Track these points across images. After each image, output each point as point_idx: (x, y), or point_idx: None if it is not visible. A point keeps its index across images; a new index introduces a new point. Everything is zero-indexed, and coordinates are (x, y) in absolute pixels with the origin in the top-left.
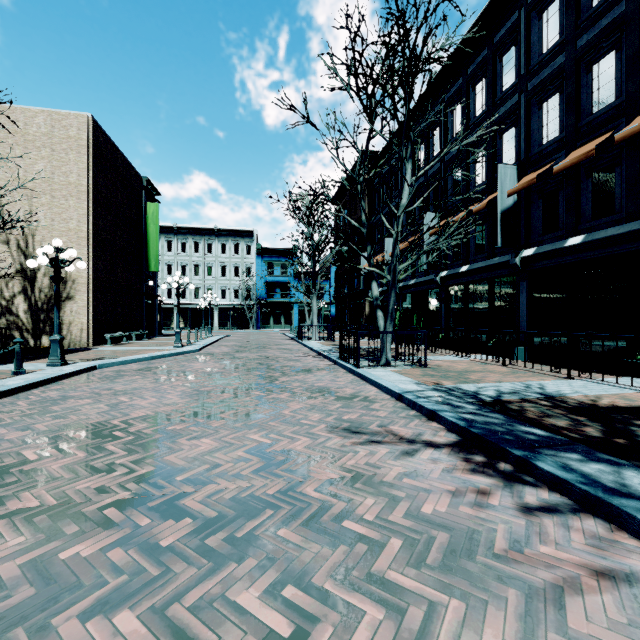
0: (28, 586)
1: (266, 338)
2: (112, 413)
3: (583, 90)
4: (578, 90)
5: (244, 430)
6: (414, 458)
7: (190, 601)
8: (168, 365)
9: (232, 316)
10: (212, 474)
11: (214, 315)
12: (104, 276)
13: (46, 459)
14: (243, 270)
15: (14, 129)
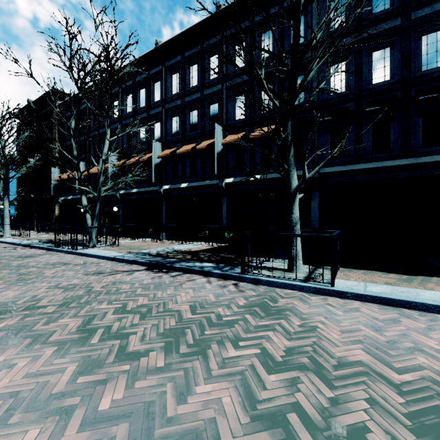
0: None
1: None
2: None
3: (187, 120)
4: (185, 119)
5: (29, 284)
6: (133, 275)
7: (83, 312)
8: None
9: None
10: (38, 297)
11: None
12: None
13: None
14: None
15: None
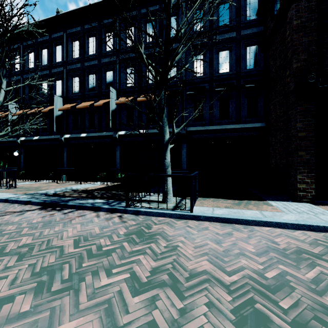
0: None
1: None
2: None
3: (86, 81)
4: (85, 80)
5: None
6: (24, 215)
7: None
8: None
9: None
10: None
11: None
12: None
13: None
14: None
15: None
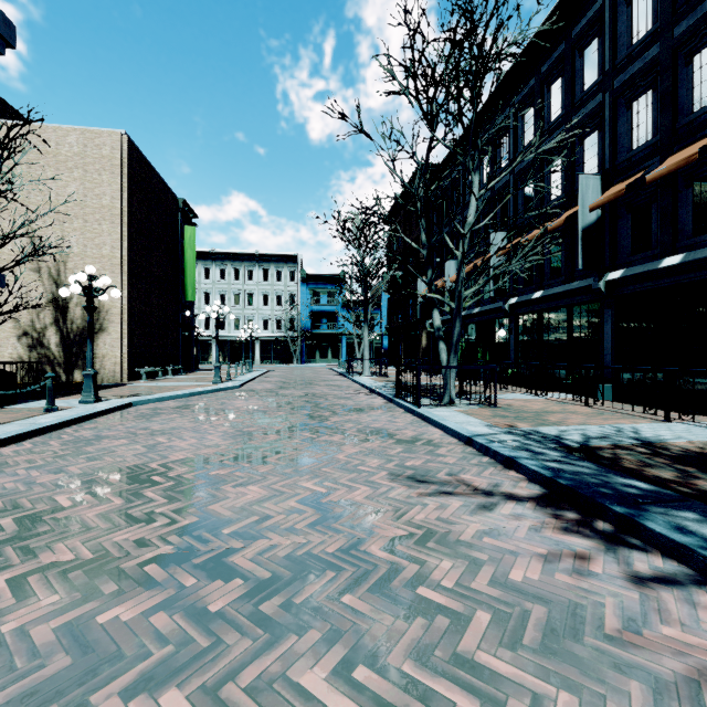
0: (63, 654)
1: (312, 373)
2: (150, 455)
3: (682, 85)
4: (676, 85)
5: (295, 477)
6: (493, 513)
7: (246, 680)
8: (207, 403)
9: (274, 349)
10: (262, 527)
11: (255, 348)
12: (139, 306)
13: (81, 506)
14: (286, 299)
15: (45, 149)
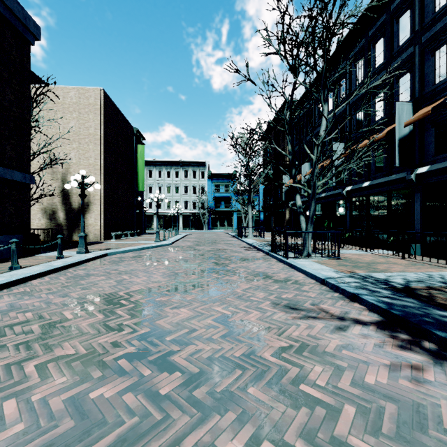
0: (69, 418)
1: (215, 236)
2: (118, 287)
3: None
4: None
5: (210, 303)
6: (347, 333)
7: (187, 446)
8: (152, 254)
9: (191, 221)
10: (191, 337)
11: (179, 220)
12: (110, 194)
13: (78, 318)
14: (199, 189)
15: (57, 101)
